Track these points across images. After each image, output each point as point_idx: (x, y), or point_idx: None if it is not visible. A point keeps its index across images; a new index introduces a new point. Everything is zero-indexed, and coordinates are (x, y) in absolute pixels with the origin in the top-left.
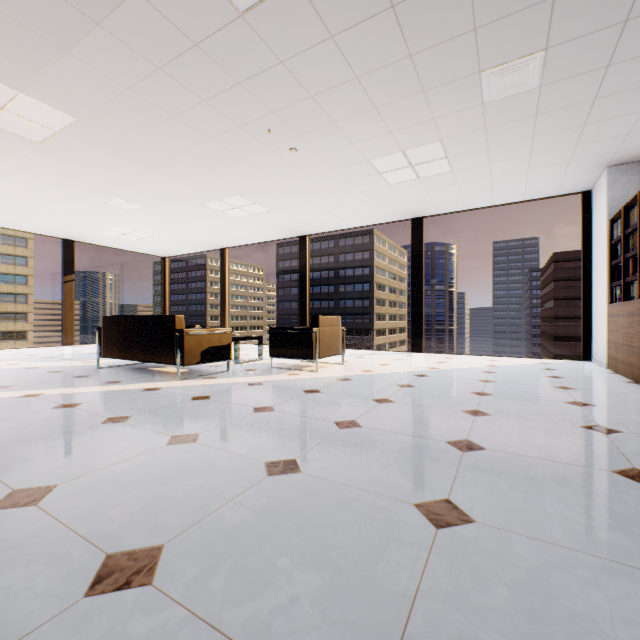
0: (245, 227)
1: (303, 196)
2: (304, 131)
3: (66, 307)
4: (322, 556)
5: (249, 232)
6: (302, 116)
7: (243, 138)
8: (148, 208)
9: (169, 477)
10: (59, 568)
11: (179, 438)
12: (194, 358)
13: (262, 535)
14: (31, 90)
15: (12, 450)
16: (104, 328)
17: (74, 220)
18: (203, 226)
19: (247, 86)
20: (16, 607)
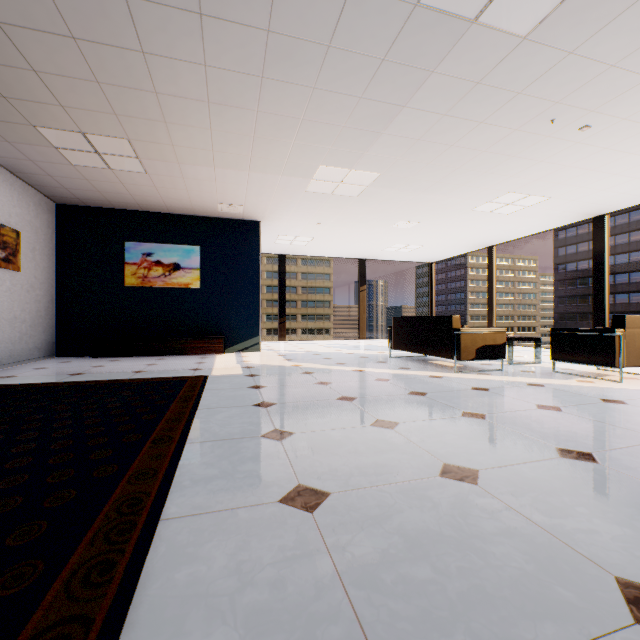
0: (516, 221)
1: (598, 172)
2: (600, 104)
3: (360, 310)
4: (623, 520)
5: (521, 225)
6: (597, 90)
7: (519, 138)
8: (422, 224)
9: (469, 436)
10: (419, 460)
11: (469, 414)
12: (468, 354)
13: (559, 490)
14: (357, 166)
15: (365, 399)
16: (393, 326)
17: (368, 244)
18: (470, 229)
19: (526, 92)
20: (406, 468)
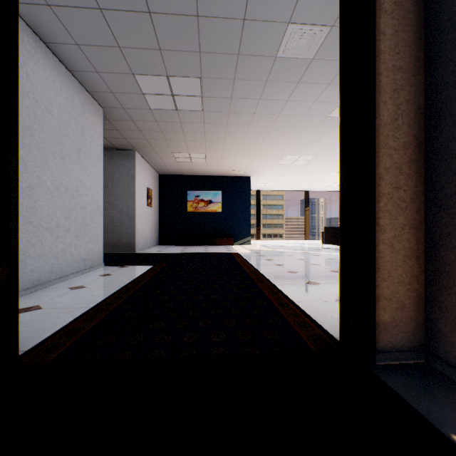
0: None
1: None
2: None
3: (306, 222)
4: None
5: None
6: None
7: None
8: None
9: None
10: (324, 270)
11: None
12: None
13: None
14: (304, 154)
15: (308, 260)
16: (324, 231)
17: (310, 183)
18: None
19: None
20: (320, 270)
